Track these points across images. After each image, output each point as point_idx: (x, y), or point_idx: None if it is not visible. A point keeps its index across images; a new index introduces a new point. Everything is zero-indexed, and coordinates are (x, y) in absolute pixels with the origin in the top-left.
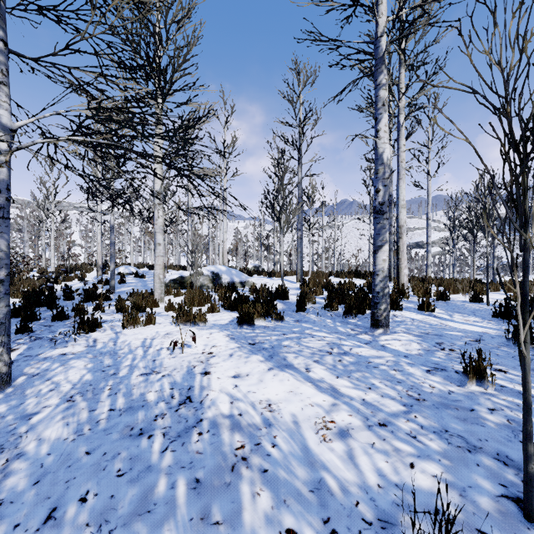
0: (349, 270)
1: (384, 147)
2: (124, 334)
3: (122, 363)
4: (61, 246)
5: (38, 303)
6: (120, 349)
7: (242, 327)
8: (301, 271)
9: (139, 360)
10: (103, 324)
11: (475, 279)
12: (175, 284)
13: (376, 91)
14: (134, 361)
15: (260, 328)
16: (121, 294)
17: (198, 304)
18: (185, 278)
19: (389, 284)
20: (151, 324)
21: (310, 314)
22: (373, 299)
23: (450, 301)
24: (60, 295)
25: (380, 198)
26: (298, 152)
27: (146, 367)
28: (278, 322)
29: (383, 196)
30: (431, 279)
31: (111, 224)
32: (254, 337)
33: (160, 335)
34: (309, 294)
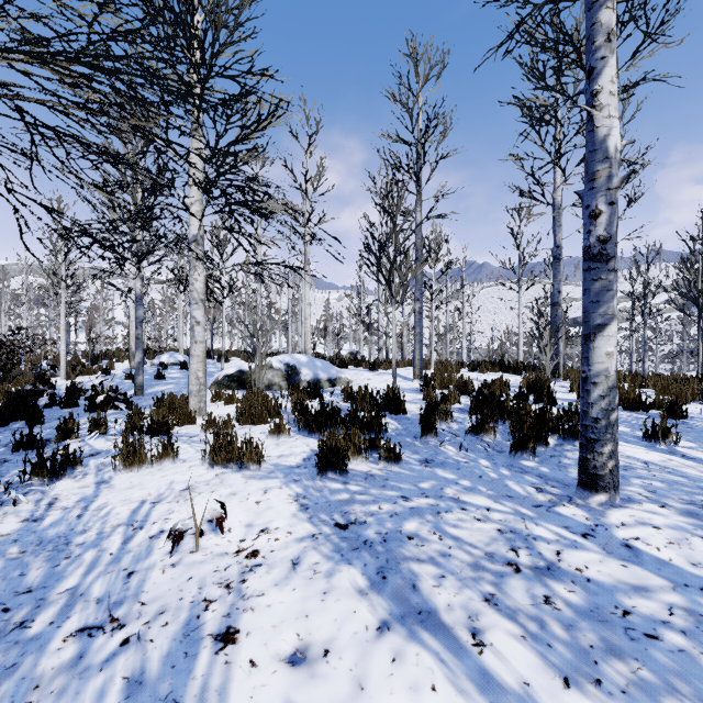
0: (489, 360)
1: (609, 124)
2: (112, 486)
3: (60, 580)
4: (97, 325)
5: (16, 414)
6: (83, 530)
7: (325, 476)
8: (421, 363)
9: (100, 573)
10: (90, 459)
11: (702, 377)
12: (232, 383)
13: (592, 14)
14: (89, 575)
15: (359, 478)
16: (151, 397)
17: (258, 421)
18: (247, 373)
19: (557, 384)
20: (168, 462)
21: (447, 446)
22: (584, 432)
23: (688, 420)
24: (58, 400)
25: (600, 230)
26: (416, 181)
27: (102, 600)
28: (390, 464)
29: (607, 224)
30: (621, 374)
31: (137, 292)
32: (347, 505)
33: (172, 493)
34: (441, 406)
